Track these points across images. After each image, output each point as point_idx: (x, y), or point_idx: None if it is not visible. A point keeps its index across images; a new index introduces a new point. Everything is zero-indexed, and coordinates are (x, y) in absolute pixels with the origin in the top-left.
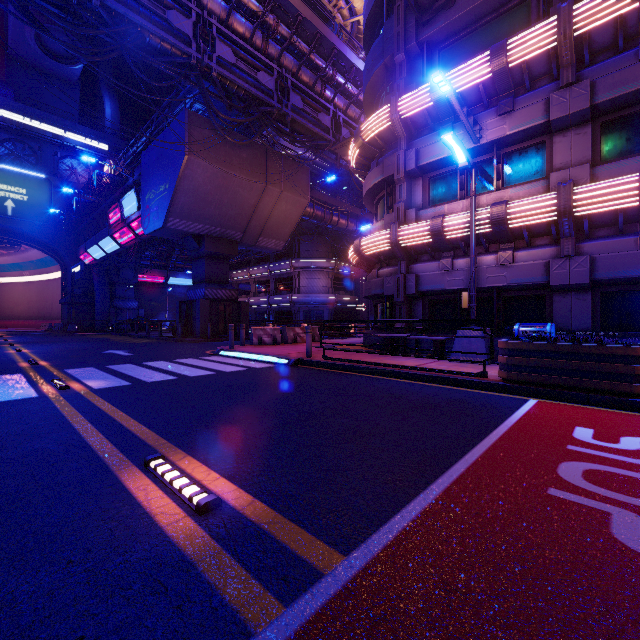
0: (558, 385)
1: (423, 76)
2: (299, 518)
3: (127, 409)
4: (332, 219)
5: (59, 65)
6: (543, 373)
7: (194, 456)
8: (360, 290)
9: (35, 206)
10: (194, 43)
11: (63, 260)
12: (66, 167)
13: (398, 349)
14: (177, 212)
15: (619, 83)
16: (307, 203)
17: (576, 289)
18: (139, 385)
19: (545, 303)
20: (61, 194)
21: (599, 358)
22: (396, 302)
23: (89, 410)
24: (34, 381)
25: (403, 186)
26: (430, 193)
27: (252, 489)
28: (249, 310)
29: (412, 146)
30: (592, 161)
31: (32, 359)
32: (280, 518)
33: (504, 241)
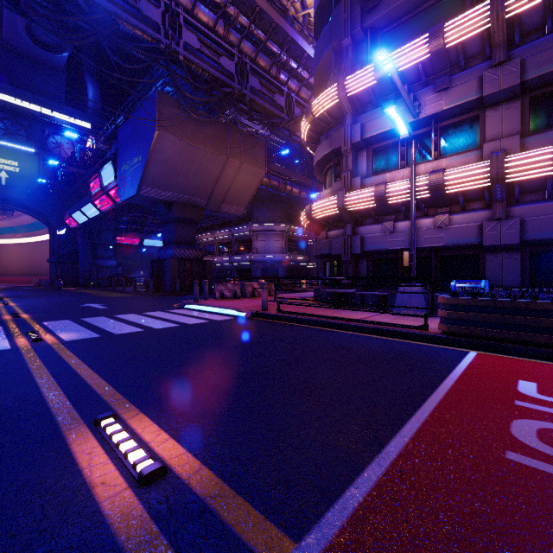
0: (496, 338)
1: (367, 58)
2: (247, 490)
3: (91, 362)
4: (286, 188)
5: (47, 54)
6: (482, 327)
7: (147, 413)
8: (311, 250)
9: (26, 177)
10: (163, 30)
11: (51, 224)
12: (53, 143)
13: (345, 303)
14: (149, 181)
15: (547, 61)
16: (264, 174)
17: (507, 249)
18: (107, 337)
19: (478, 262)
20: (49, 166)
21: (536, 313)
22: (343, 261)
23: (54, 363)
24: (11, 333)
25: (349, 157)
26: (373, 163)
27: (201, 453)
28: (214, 268)
29: (357, 121)
30: (521, 133)
31: (15, 312)
32: (227, 490)
33: (441, 206)
